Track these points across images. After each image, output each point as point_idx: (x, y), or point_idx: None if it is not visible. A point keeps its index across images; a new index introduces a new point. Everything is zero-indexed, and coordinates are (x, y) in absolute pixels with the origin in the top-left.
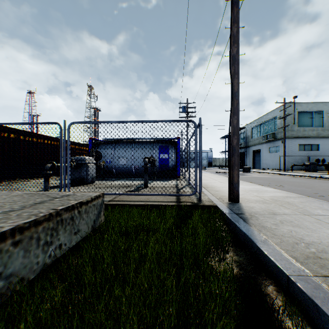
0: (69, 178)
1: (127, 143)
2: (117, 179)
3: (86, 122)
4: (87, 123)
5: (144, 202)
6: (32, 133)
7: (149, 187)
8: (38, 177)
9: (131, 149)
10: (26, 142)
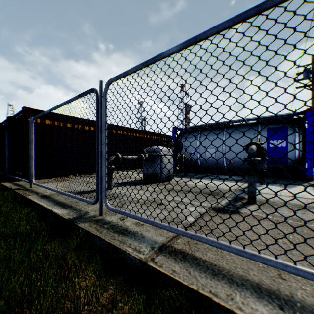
0: (105, 180)
1: (216, 129)
2: (203, 175)
3: (125, 73)
4: (127, 75)
5: (275, 313)
6: (122, 127)
7: (259, 201)
8: (127, 168)
9: (222, 137)
10: (117, 135)
